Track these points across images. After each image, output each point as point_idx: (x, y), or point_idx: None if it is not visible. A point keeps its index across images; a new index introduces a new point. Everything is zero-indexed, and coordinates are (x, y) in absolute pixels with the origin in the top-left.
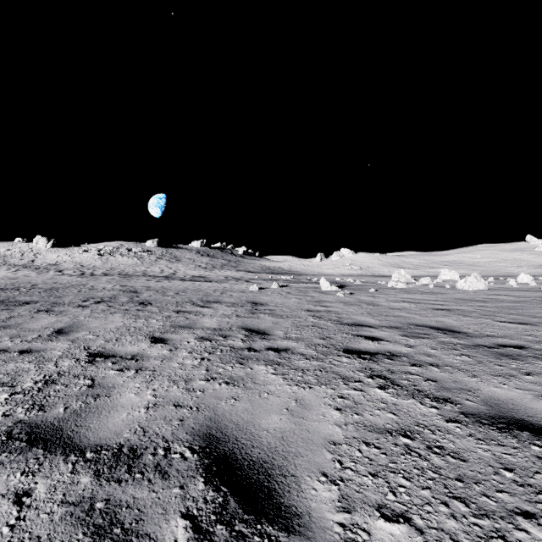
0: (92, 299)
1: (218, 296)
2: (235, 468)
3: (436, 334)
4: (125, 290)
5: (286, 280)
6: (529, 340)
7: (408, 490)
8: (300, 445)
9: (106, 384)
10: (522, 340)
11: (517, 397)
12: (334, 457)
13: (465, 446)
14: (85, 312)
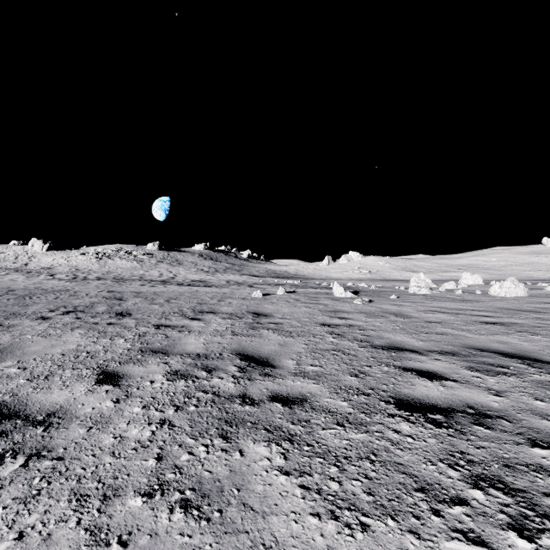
0: (63, 308)
1: (214, 305)
2: None
3: (517, 365)
4: (110, 297)
5: (293, 285)
6: None
7: None
8: None
9: None
10: None
11: None
12: None
13: None
14: (39, 328)
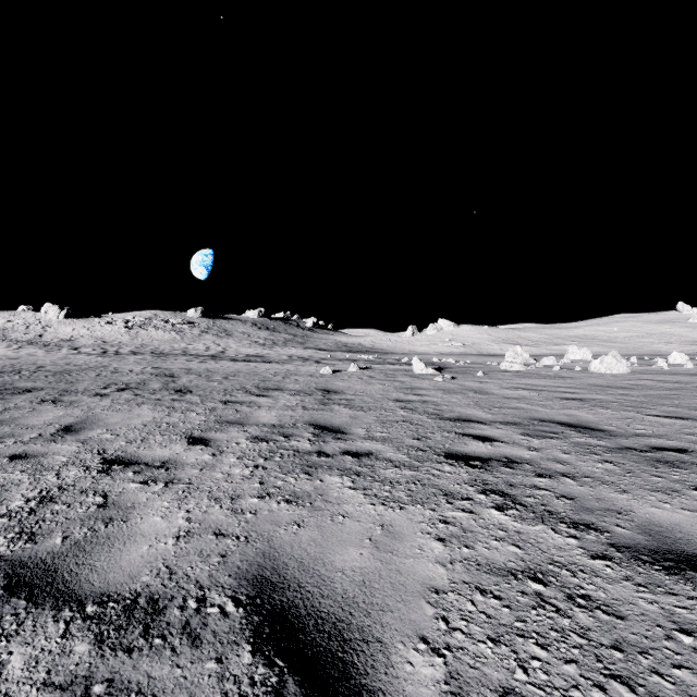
0: (115, 385)
1: (279, 382)
2: (297, 630)
3: (568, 432)
4: (159, 374)
5: (368, 361)
6: (692, 440)
7: (545, 665)
8: (388, 594)
9: (123, 502)
10: (683, 441)
11: (685, 522)
12: (436, 613)
13: (621, 596)
14: (103, 403)
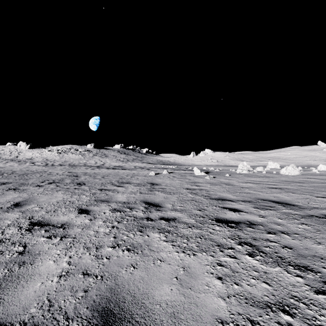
0: (47, 181)
1: (129, 179)
2: None
3: (277, 206)
4: (70, 175)
5: (172, 168)
6: None
7: None
8: (190, 325)
9: (34, 250)
10: None
11: None
12: None
13: None
14: (39, 190)
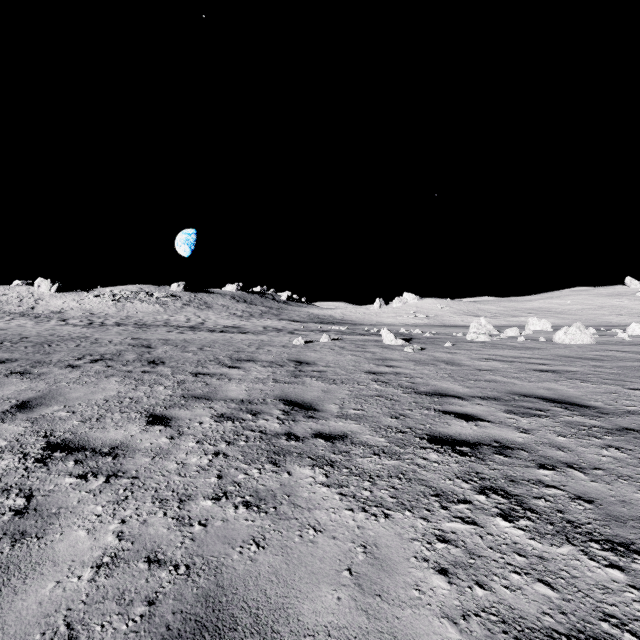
0: (90, 356)
1: (252, 353)
2: None
3: (554, 409)
4: (136, 345)
5: (339, 331)
6: None
7: None
8: None
9: (47, 506)
10: None
11: None
12: None
13: None
14: (71, 375)
